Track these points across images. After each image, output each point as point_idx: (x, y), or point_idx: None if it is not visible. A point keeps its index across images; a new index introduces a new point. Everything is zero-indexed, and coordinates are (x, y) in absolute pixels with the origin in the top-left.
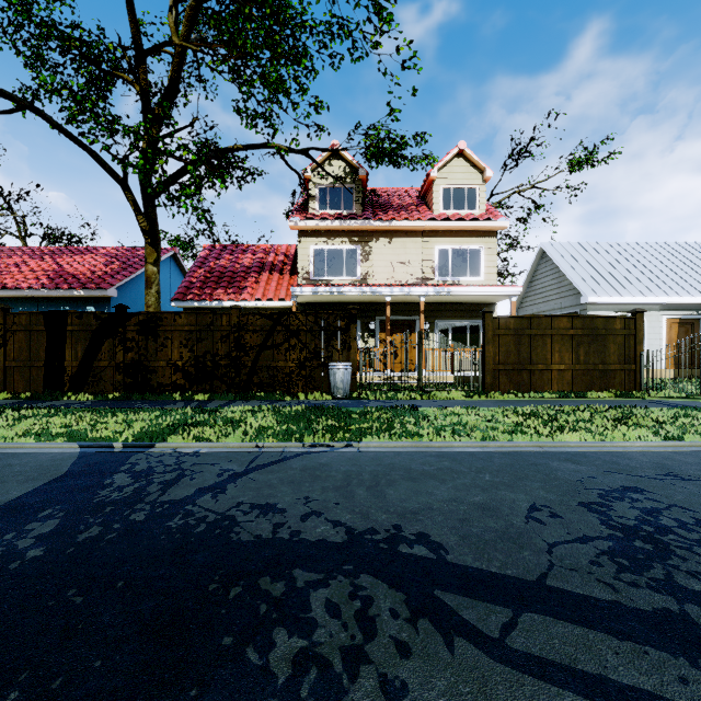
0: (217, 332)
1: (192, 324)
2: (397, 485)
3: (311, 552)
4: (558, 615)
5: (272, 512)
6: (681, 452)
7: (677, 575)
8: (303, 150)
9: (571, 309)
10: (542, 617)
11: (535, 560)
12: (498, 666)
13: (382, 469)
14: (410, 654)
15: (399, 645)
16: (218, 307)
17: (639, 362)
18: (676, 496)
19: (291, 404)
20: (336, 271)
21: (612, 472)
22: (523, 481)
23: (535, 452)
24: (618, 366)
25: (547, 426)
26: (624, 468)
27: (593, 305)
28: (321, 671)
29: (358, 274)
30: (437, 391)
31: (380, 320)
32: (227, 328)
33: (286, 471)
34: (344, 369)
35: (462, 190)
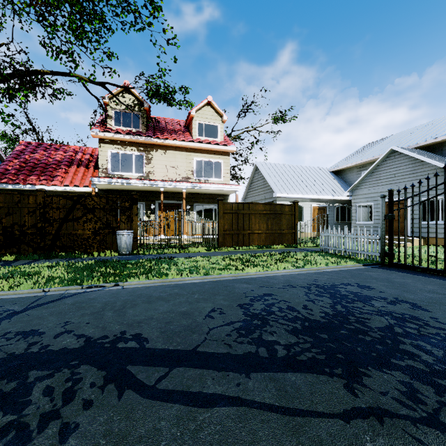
0: (24, 208)
1: (0, 202)
2: (137, 307)
3: (51, 357)
4: (194, 365)
5: (32, 335)
6: (300, 274)
7: (264, 334)
8: (101, 83)
9: (269, 200)
10: (184, 368)
11: (197, 338)
12: (145, 400)
13: (132, 298)
14: (91, 406)
15: (86, 403)
16: (31, 189)
17: (296, 228)
18: (285, 296)
19: (85, 260)
20: (128, 169)
21: (263, 287)
22: (215, 296)
23: (230, 280)
24: (287, 231)
25: (242, 265)
26: (270, 284)
27: (279, 198)
28: (18, 432)
29: (143, 172)
30: (191, 247)
31: (158, 203)
32: (33, 205)
33: (59, 306)
34: (127, 235)
35: (210, 125)
